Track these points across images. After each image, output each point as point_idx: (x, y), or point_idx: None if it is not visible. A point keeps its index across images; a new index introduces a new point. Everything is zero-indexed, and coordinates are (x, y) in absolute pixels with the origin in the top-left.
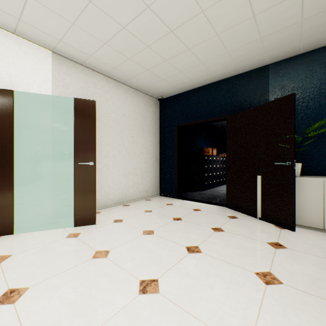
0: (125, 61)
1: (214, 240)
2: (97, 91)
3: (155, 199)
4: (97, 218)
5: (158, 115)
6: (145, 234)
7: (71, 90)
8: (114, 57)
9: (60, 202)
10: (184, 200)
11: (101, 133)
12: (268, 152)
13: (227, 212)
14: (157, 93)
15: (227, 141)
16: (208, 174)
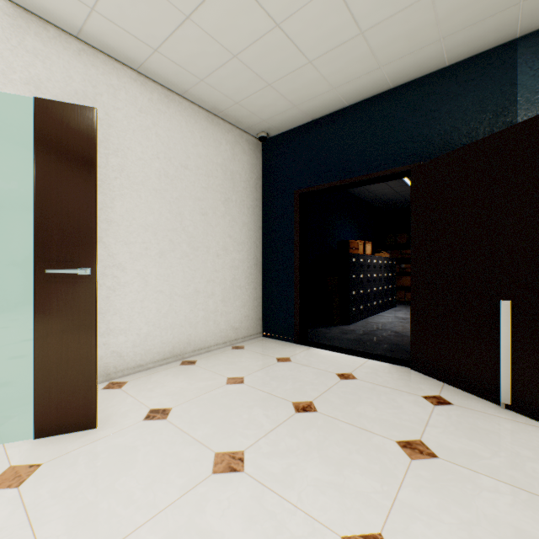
0: (178, 28)
1: (423, 499)
2: (118, 107)
3: (253, 347)
4: (109, 403)
5: (260, 173)
6: (219, 469)
7: (48, 96)
8: (152, 14)
9: (18, 366)
10: (314, 349)
11: (128, 203)
12: (535, 241)
13: (419, 384)
14: (256, 125)
15: (414, 222)
16: (358, 292)
